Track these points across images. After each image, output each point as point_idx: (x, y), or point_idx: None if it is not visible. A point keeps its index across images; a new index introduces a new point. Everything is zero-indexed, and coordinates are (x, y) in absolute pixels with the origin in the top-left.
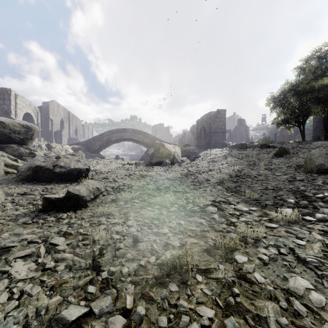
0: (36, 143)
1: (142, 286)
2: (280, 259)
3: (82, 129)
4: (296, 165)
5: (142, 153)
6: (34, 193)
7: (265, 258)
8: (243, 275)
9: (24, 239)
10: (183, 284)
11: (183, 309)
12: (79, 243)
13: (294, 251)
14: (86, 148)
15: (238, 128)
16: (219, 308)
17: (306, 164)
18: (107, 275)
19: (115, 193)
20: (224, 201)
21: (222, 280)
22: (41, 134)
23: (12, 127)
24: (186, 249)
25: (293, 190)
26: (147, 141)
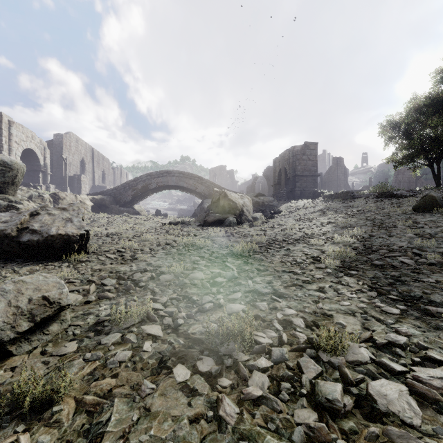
0: (35, 191)
1: None
2: None
3: (113, 174)
4: None
5: (195, 207)
6: None
7: None
8: None
9: None
10: None
11: None
12: None
13: None
14: (113, 200)
15: (333, 171)
16: None
17: None
18: None
19: (117, 295)
20: (404, 345)
21: None
22: (51, 180)
23: None
24: None
25: None
26: (201, 189)
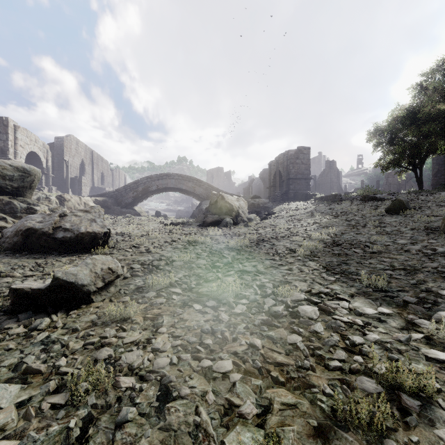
0: (43, 194)
1: None
2: None
3: (111, 175)
4: (426, 227)
5: (193, 208)
6: (14, 275)
7: None
8: None
9: None
10: None
11: None
12: (44, 403)
13: None
14: (115, 202)
15: (326, 174)
16: None
17: None
18: None
19: (145, 274)
20: (327, 293)
21: None
22: (53, 182)
23: (0, 171)
24: (275, 440)
25: (441, 272)
26: (200, 191)
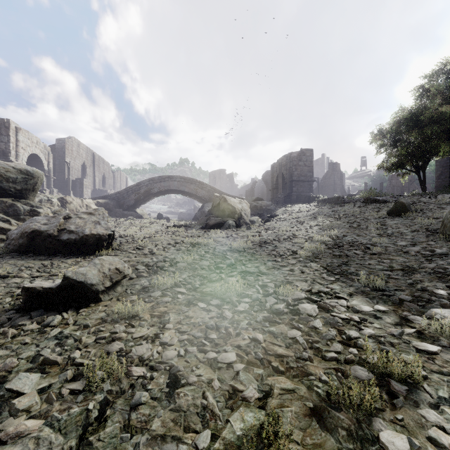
0: (45, 196)
1: None
2: None
3: (113, 178)
4: (426, 229)
5: (195, 210)
6: (22, 275)
7: (449, 443)
8: None
9: None
10: None
11: None
12: (64, 389)
13: None
14: (117, 204)
15: (330, 176)
16: None
17: (446, 228)
18: None
19: (150, 275)
20: (326, 292)
21: None
22: (54, 184)
23: (4, 173)
24: (275, 417)
25: (437, 272)
26: (202, 194)
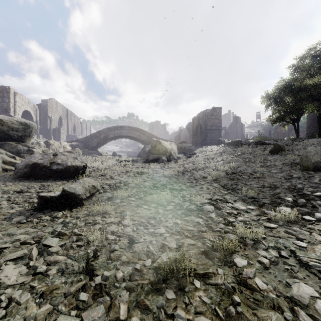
0: (35, 140)
1: (137, 292)
2: (281, 263)
3: (80, 127)
4: (292, 162)
5: (139, 150)
6: (30, 191)
7: (266, 262)
8: (243, 280)
9: (17, 240)
10: (181, 290)
11: (180, 320)
12: (73, 244)
13: (296, 254)
14: (84, 145)
15: (233, 126)
16: (219, 319)
17: (302, 161)
18: (100, 280)
19: (112, 191)
20: (221, 199)
21: (221, 286)
22: (40, 131)
23: (10, 125)
24: (183, 252)
25: (290, 188)
26: (144, 138)
